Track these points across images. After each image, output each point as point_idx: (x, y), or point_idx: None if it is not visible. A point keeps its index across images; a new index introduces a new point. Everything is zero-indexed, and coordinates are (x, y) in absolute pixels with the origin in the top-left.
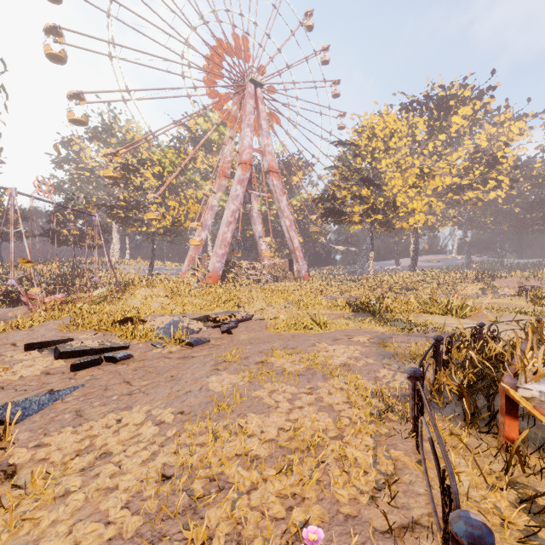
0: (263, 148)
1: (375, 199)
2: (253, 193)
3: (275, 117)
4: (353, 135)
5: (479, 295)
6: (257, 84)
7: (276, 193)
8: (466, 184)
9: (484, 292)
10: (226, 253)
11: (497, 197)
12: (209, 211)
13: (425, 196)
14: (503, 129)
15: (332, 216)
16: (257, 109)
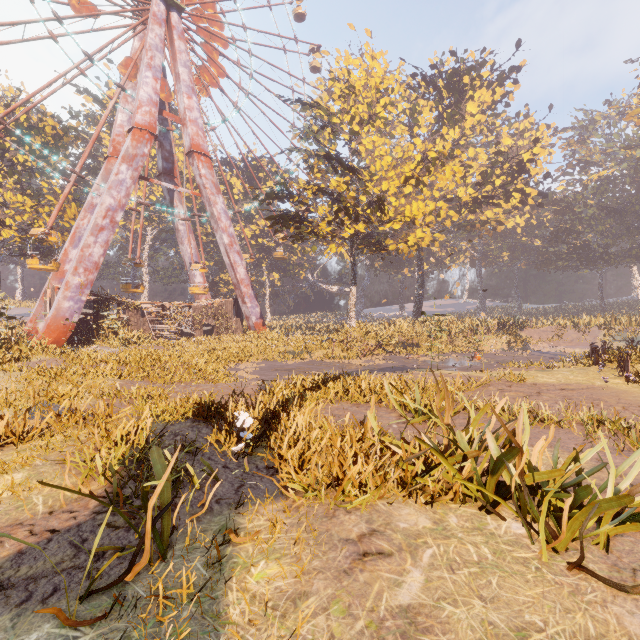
0: (183, 113)
1: (355, 199)
2: (177, 193)
3: (210, 71)
4: (322, 96)
5: (506, 353)
6: (172, 6)
7: (205, 190)
8: (485, 195)
9: (512, 348)
10: (91, 283)
11: (515, 227)
12: (86, 214)
13: (430, 199)
14: (523, 141)
15: (287, 225)
16: (172, 47)
